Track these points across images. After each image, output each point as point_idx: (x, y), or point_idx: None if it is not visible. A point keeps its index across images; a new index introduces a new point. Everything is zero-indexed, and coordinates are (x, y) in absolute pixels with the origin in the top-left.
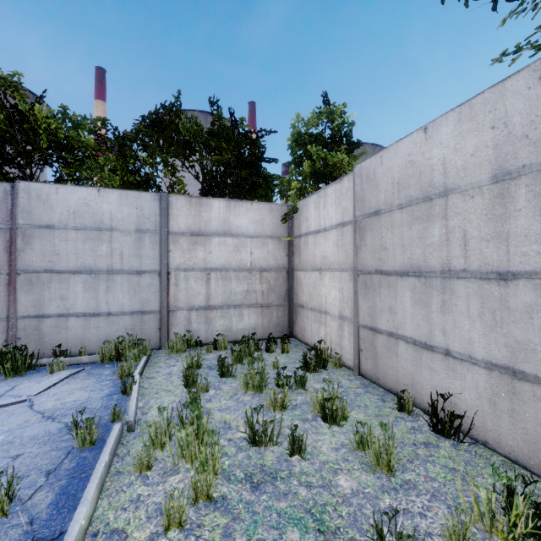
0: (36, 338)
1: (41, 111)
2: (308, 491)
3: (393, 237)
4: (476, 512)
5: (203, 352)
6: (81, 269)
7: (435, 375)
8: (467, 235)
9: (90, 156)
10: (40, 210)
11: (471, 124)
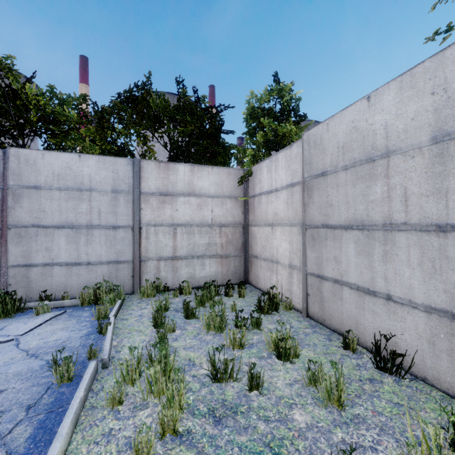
0: (25, 284)
1: (31, 89)
2: (266, 425)
3: (338, 195)
4: (424, 447)
5: (170, 297)
6: (64, 224)
7: (377, 318)
8: (407, 191)
9: (74, 129)
10: (28, 172)
11: (411, 91)
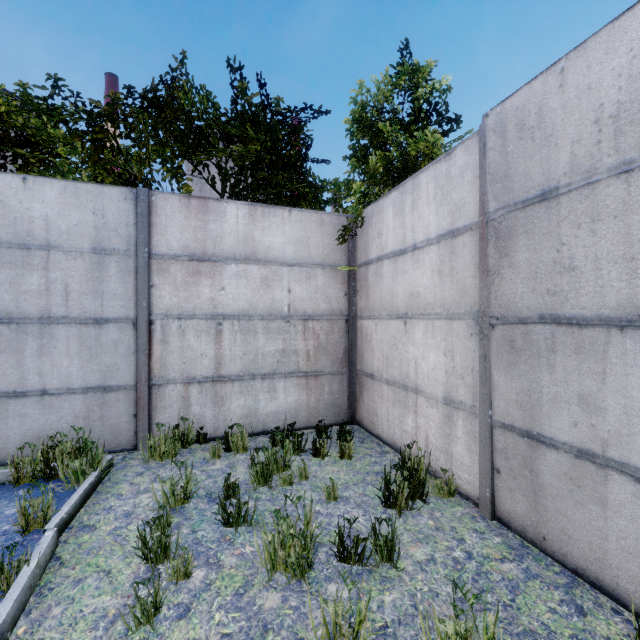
0: None
1: None
2: None
3: (597, 240)
4: None
5: (206, 457)
6: None
7: None
8: None
9: (61, 155)
10: None
11: None
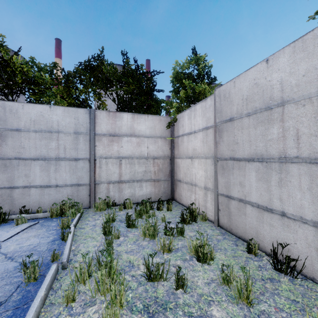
0: (9, 201)
1: (17, 59)
2: None
3: (243, 135)
4: None
5: (117, 210)
6: (38, 157)
7: (274, 229)
8: (299, 132)
9: (48, 88)
10: (11, 119)
11: (303, 54)
